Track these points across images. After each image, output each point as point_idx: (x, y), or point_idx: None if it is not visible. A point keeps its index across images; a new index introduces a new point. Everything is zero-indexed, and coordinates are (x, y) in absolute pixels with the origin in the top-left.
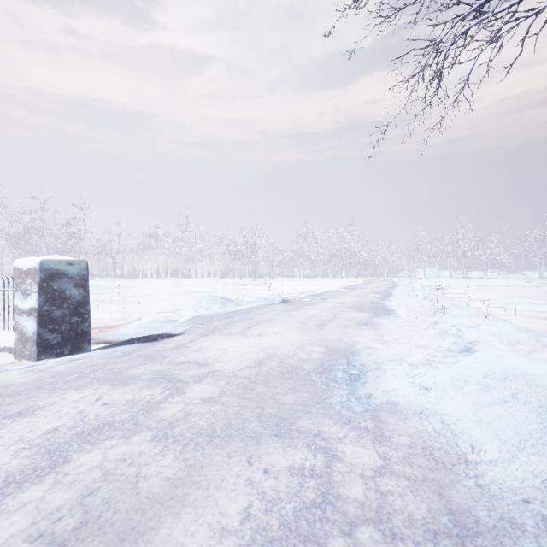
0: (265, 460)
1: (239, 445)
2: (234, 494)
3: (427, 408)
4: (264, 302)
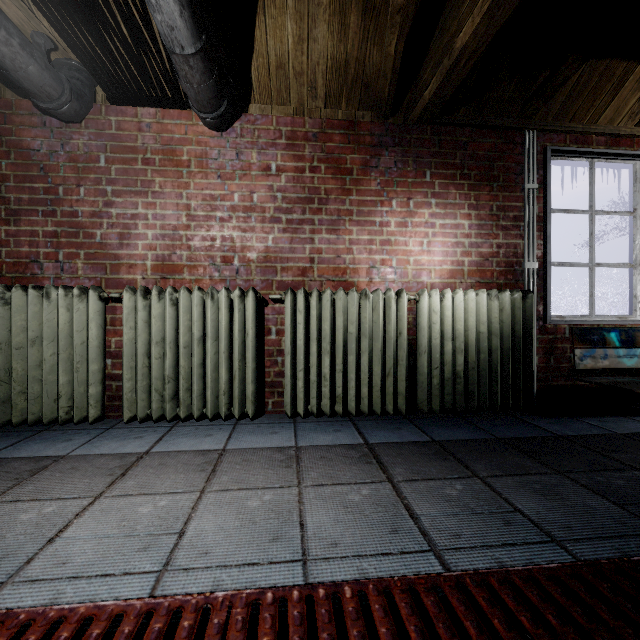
0: None
1: None
2: None
3: None
4: None
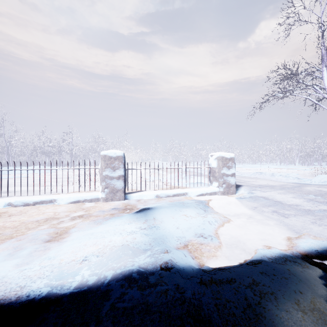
0: None
1: None
2: None
3: None
4: None
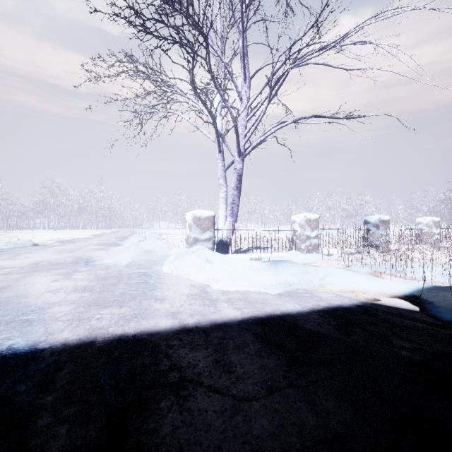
0: (54, 271)
1: (42, 271)
2: (47, 274)
3: (114, 261)
4: (16, 245)
